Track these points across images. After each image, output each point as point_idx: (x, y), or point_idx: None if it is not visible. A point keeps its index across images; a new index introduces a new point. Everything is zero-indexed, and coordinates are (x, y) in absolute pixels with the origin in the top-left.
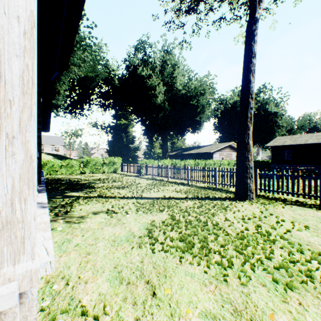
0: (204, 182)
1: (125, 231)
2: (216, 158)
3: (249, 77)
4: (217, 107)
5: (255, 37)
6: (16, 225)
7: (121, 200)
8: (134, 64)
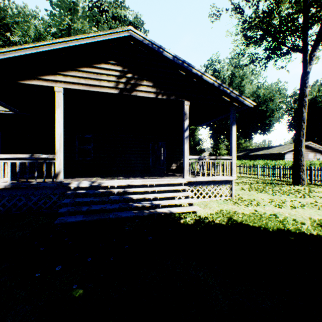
0: (271, 176)
1: None
2: (288, 158)
3: (301, 110)
4: (290, 107)
5: (306, 84)
6: (234, 170)
7: None
8: None
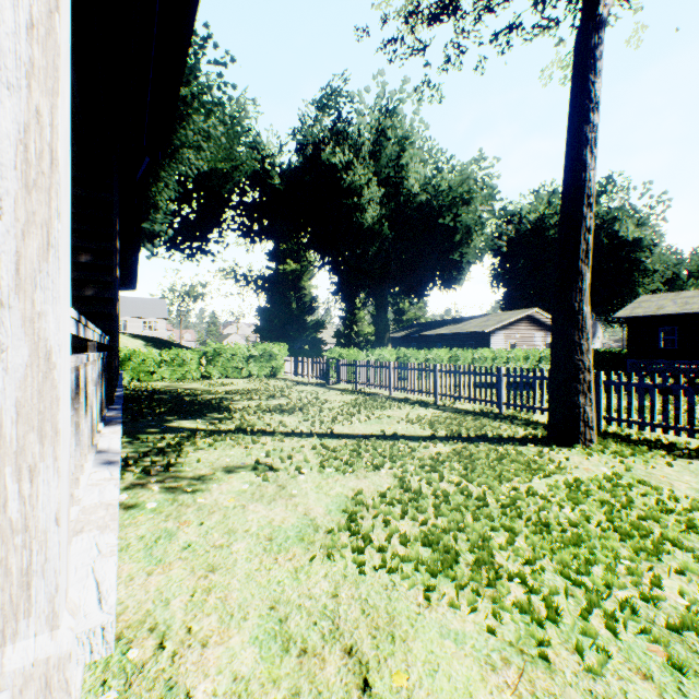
0: (474, 401)
1: (295, 516)
2: (497, 344)
3: (583, 158)
4: (499, 230)
5: (597, 63)
6: (8, 541)
7: (287, 440)
8: (315, 141)
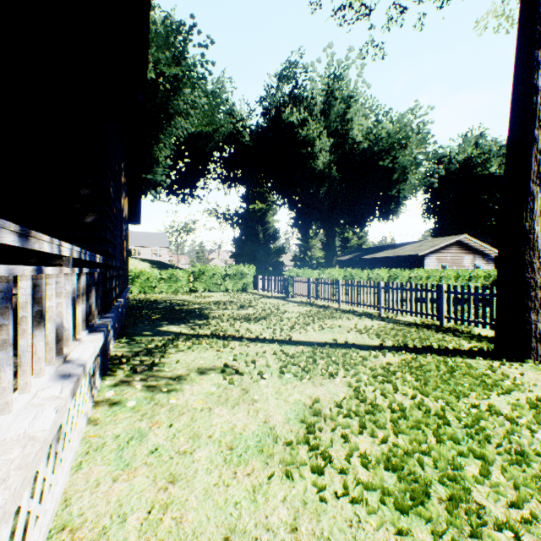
0: (415, 314)
1: (255, 423)
2: (430, 266)
3: (534, 82)
4: (431, 170)
5: None
6: None
7: (252, 345)
8: (277, 105)
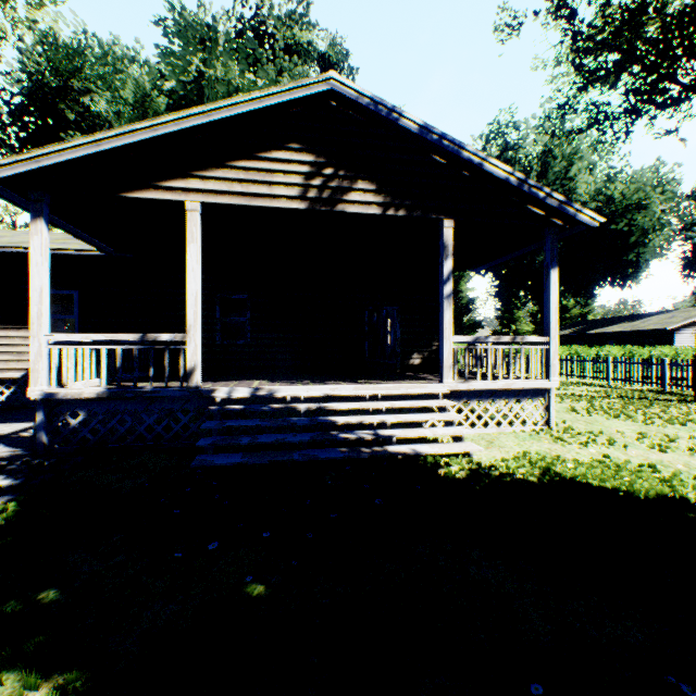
0: (641, 383)
1: None
2: (683, 342)
3: None
4: (688, 221)
5: None
6: (553, 366)
7: None
8: None
